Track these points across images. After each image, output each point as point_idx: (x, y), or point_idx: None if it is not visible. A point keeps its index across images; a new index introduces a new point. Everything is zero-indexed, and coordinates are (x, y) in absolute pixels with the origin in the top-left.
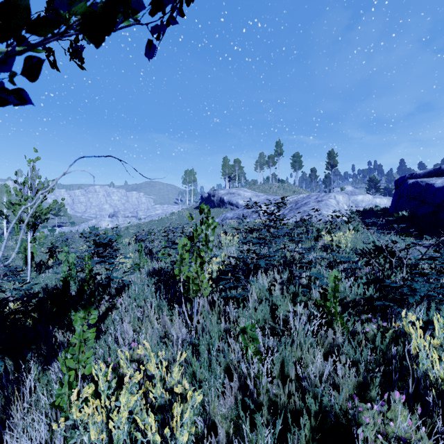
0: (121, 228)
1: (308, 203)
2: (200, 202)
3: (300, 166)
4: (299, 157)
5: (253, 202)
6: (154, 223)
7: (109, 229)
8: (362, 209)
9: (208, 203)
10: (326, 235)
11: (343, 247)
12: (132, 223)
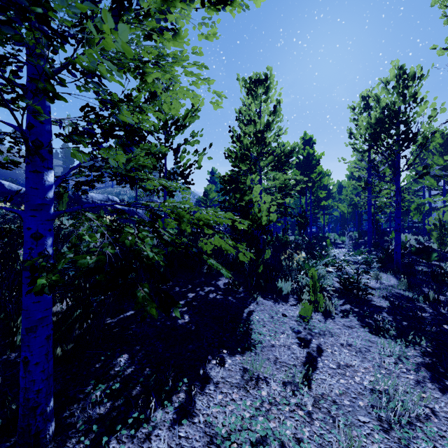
0: None
1: None
2: None
3: None
4: None
5: None
6: None
7: None
8: None
9: None
10: None
11: None
12: None
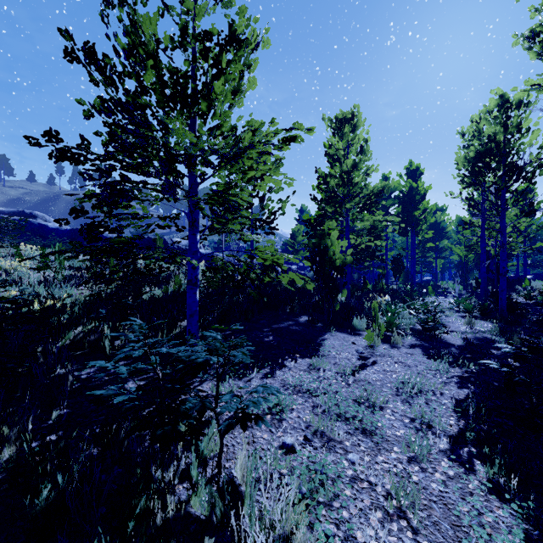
0: None
1: None
2: None
3: None
4: None
5: None
6: None
7: None
8: None
9: None
10: None
11: None
12: None
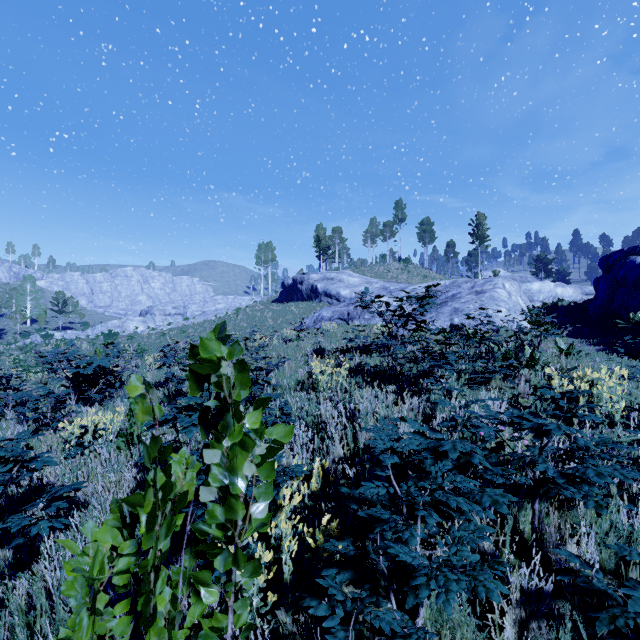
0: (156, 333)
1: (458, 296)
2: (281, 292)
3: (431, 239)
4: (430, 224)
5: (372, 296)
6: (208, 325)
7: (139, 335)
8: (539, 304)
9: (293, 294)
10: (556, 377)
11: (606, 409)
12: (175, 324)
